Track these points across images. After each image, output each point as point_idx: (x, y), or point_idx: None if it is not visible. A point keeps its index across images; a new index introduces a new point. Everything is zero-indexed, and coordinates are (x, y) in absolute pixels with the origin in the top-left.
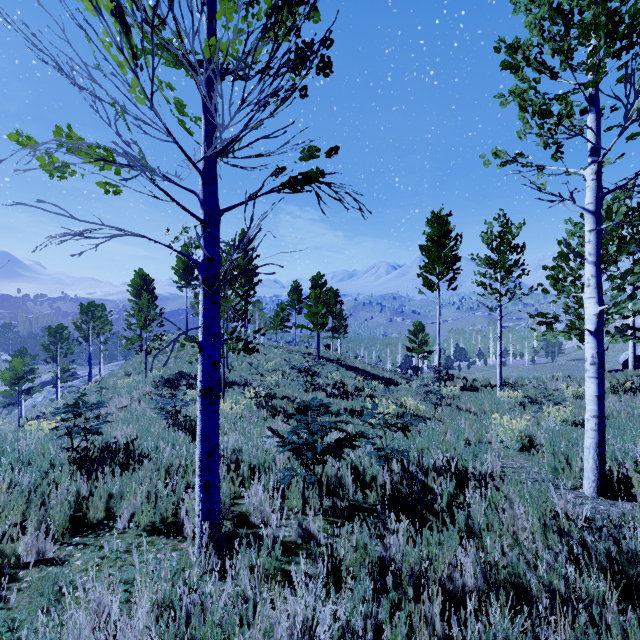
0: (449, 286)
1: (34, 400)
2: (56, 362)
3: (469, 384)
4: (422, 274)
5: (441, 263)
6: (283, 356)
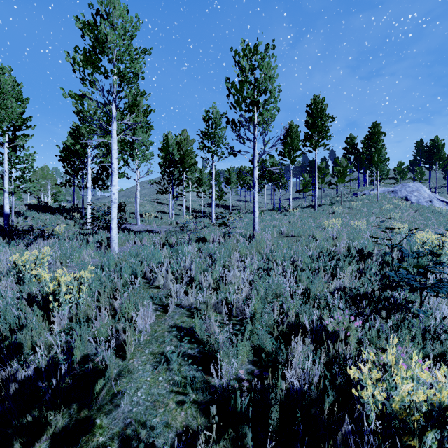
0: None
1: None
2: None
3: None
4: None
5: None
6: None
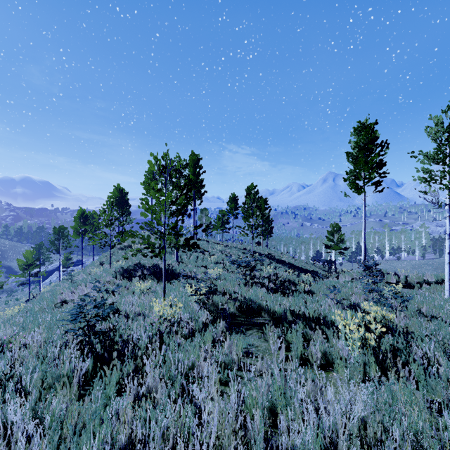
0: (375, 189)
1: (51, 279)
2: (59, 253)
3: (403, 281)
4: (348, 178)
5: (368, 167)
6: (224, 251)
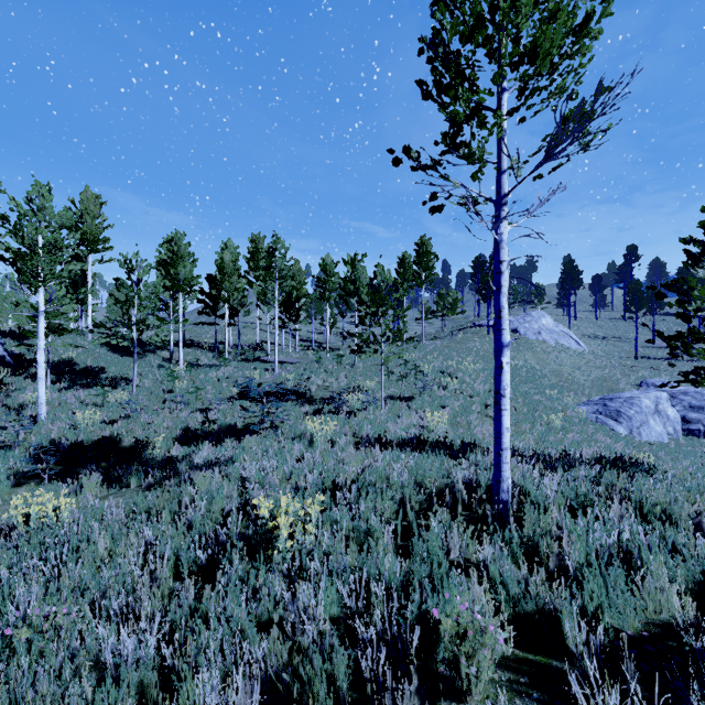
0: None
1: None
2: None
3: None
4: None
5: None
6: None
